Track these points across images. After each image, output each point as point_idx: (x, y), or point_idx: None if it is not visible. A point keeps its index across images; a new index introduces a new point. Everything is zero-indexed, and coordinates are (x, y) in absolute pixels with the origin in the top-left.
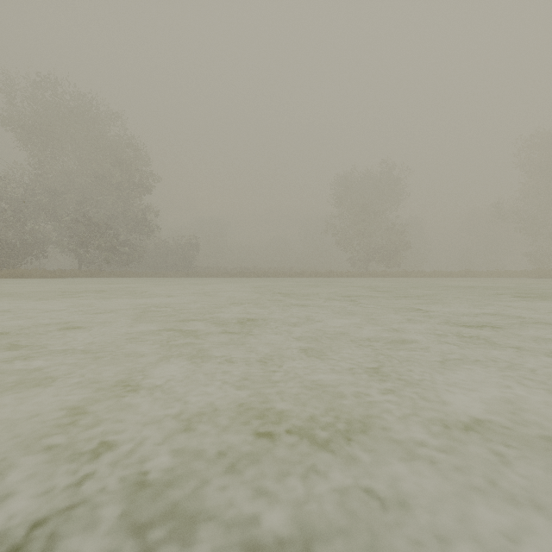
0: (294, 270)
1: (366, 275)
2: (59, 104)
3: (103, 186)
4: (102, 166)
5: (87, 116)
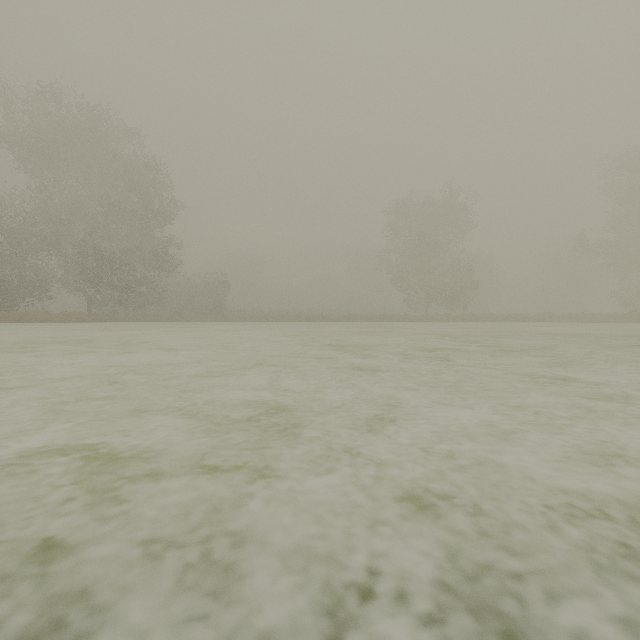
0: (341, 313)
1: (426, 319)
2: (65, 117)
3: (117, 214)
4: (115, 191)
5: (98, 132)
